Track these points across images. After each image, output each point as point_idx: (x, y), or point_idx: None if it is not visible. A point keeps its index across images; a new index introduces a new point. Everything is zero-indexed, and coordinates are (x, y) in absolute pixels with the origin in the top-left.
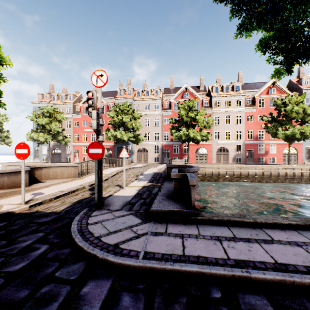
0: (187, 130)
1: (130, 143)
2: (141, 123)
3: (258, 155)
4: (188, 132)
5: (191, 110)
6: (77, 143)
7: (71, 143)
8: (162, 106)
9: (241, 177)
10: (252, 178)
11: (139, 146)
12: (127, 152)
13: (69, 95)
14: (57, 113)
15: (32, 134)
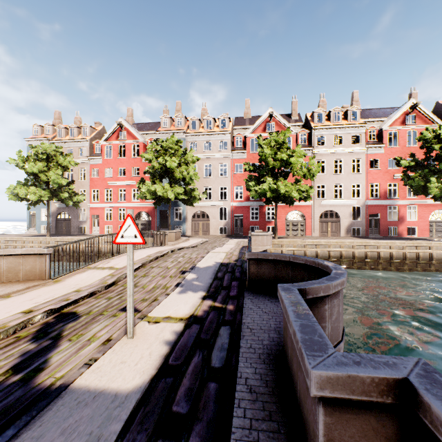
0: (275, 181)
1: (181, 204)
2: (198, 171)
3: (388, 224)
4: (277, 186)
5: (280, 148)
6: (96, 203)
7: (87, 203)
8: (231, 145)
9: (367, 262)
10: (385, 263)
11: (195, 208)
12: (136, 230)
13: (84, 128)
14: (62, 154)
15: (16, 189)
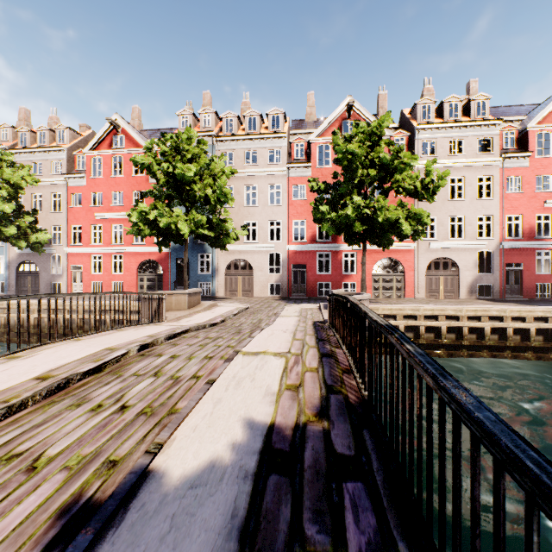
0: (368, 201)
1: (208, 248)
2: (235, 197)
3: (535, 279)
4: (370, 212)
5: (374, 148)
6: (77, 247)
7: (64, 247)
8: (287, 156)
9: (530, 345)
10: None
11: (231, 254)
12: None
13: (60, 131)
14: (13, 166)
15: None
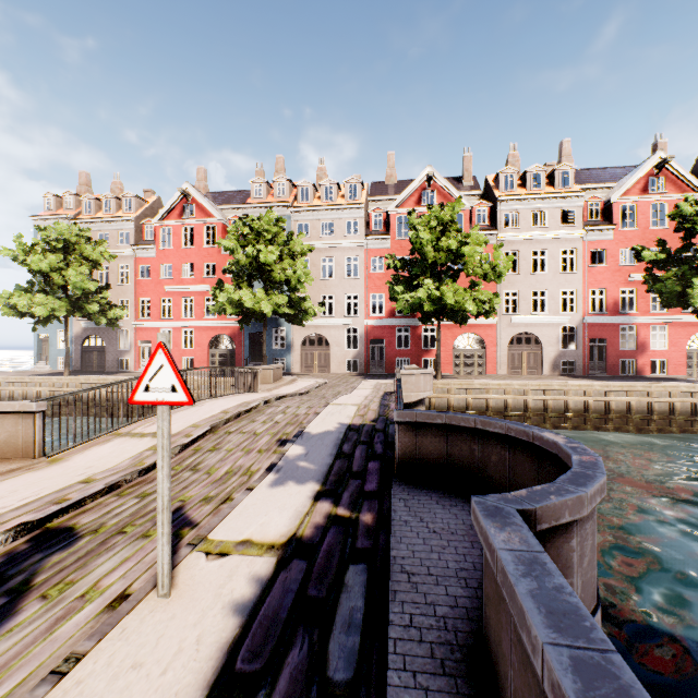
0: (437, 284)
1: (283, 323)
2: (311, 270)
3: (620, 355)
4: (440, 293)
5: (446, 231)
6: (146, 321)
7: (132, 321)
8: (365, 227)
9: (588, 417)
10: (618, 420)
11: (307, 329)
12: (176, 375)
13: (127, 199)
14: (90, 242)
15: (13, 299)
